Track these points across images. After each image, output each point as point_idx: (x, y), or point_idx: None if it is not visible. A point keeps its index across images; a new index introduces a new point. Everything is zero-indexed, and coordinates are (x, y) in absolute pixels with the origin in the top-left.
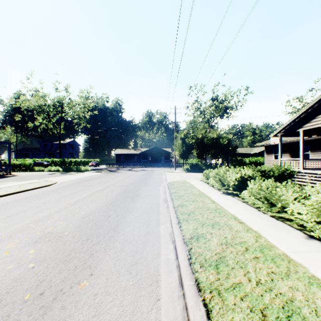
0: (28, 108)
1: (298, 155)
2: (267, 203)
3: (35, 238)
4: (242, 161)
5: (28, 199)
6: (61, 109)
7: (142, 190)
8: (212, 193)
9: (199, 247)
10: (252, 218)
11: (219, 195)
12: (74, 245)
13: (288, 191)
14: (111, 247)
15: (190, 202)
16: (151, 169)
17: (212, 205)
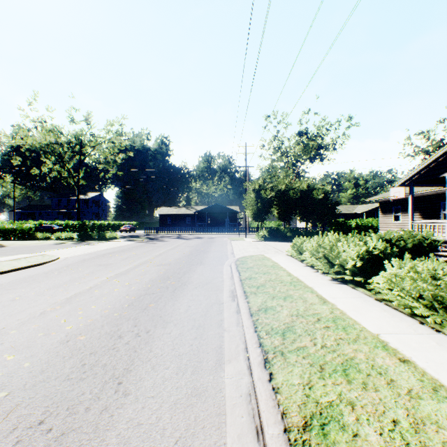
0: (32, 147)
1: (434, 215)
2: (439, 310)
3: None
4: (345, 224)
5: None
6: (80, 149)
7: (193, 274)
8: (314, 279)
9: None
10: (421, 347)
11: (327, 284)
12: None
13: None
14: None
15: (280, 302)
16: (210, 236)
17: (324, 308)
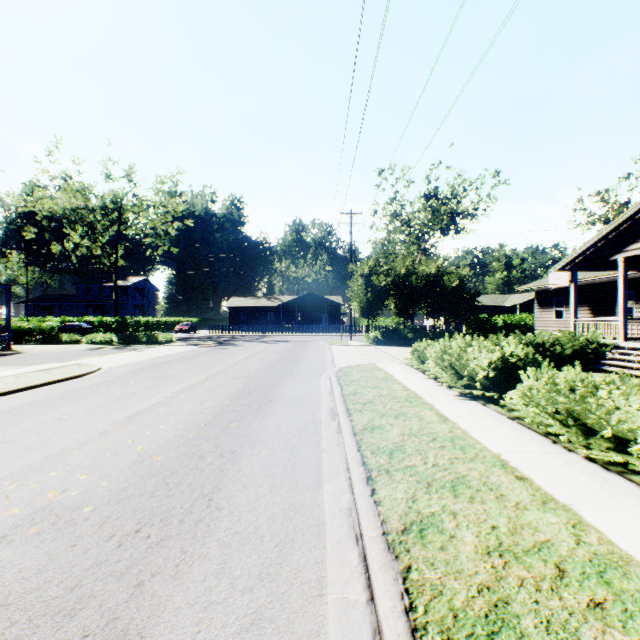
0: (51, 213)
1: (607, 310)
2: (573, 426)
3: (3, 529)
4: (489, 322)
5: (24, 411)
6: (119, 216)
7: (281, 388)
8: (436, 395)
9: (429, 562)
10: (544, 466)
11: (452, 400)
12: (99, 550)
13: (631, 399)
14: (193, 558)
15: (391, 420)
16: (302, 338)
17: (443, 427)
